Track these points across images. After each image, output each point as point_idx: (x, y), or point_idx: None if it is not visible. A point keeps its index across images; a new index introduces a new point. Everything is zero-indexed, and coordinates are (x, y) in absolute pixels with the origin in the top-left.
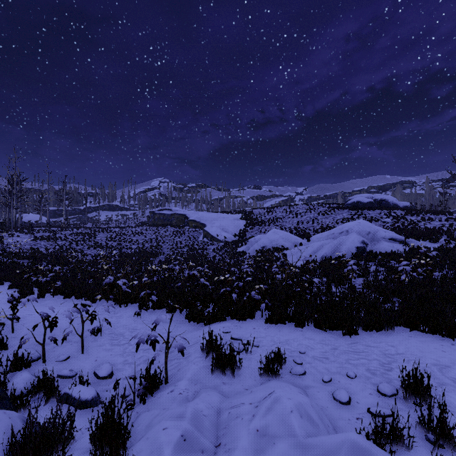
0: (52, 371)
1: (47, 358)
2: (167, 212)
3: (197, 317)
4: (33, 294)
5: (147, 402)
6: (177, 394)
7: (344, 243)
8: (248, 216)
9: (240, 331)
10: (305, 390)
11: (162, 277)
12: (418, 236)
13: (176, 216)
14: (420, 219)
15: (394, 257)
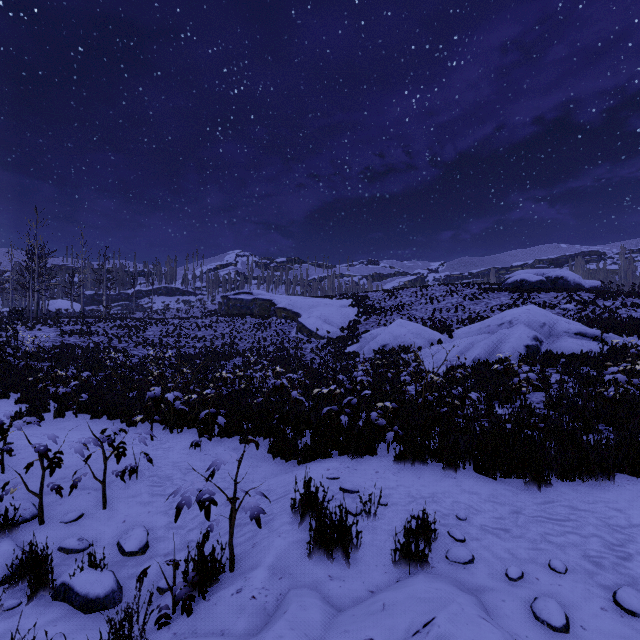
0: (45, 543)
1: (47, 517)
2: (245, 297)
3: (286, 451)
4: (49, 412)
5: (194, 612)
6: (248, 598)
7: (506, 339)
8: (361, 302)
9: (355, 477)
10: (479, 597)
11: (236, 389)
12: (620, 329)
13: (258, 303)
14: (619, 305)
15: (586, 361)
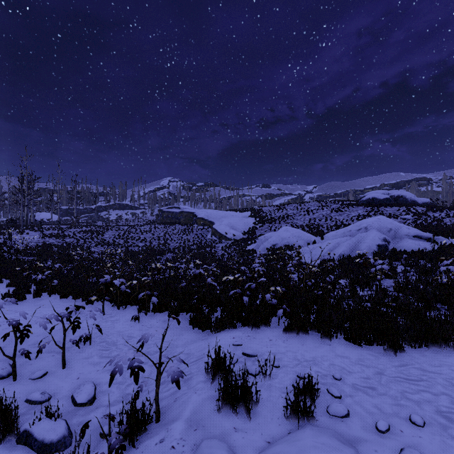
0: (14, 397)
1: (20, 374)
2: (175, 210)
3: (202, 323)
4: (30, 293)
5: None
6: (168, 448)
7: (363, 240)
8: (257, 213)
9: (254, 344)
10: (356, 448)
11: (167, 276)
12: (446, 233)
13: (184, 214)
14: (444, 216)
15: (422, 256)
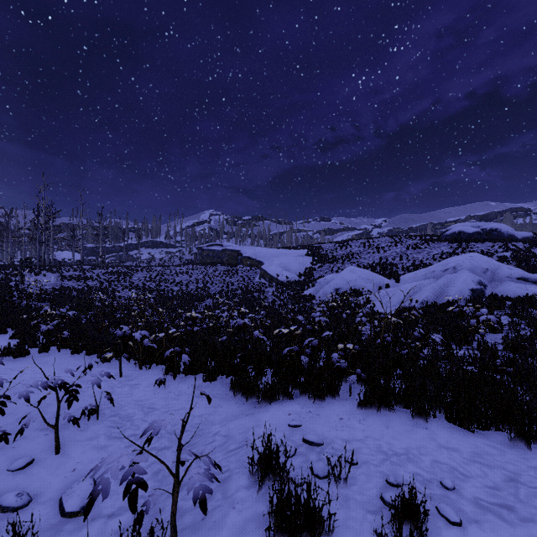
0: None
1: None
2: (217, 248)
3: (247, 391)
4: (36, 347)
5: None
6: None
7: (452, 284)
8: (315, 251)
9: (318, 424)
10: None
11: (204, 327)
12: None
13: (227, 253)
14: None
15: (533, 304)
